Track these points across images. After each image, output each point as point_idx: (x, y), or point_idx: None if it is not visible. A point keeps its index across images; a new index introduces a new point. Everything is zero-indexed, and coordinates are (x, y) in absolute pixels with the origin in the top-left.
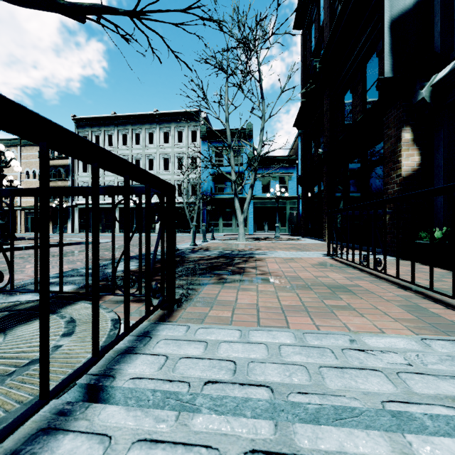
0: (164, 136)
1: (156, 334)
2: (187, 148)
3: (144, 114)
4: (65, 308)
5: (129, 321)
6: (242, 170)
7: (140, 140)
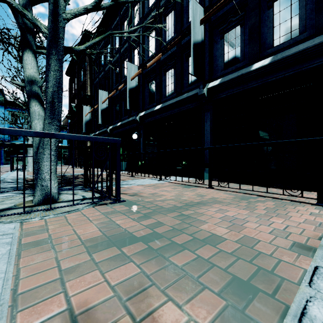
0: None
1: None
2: None
3: None
4: None
5: None
6: None
7: None
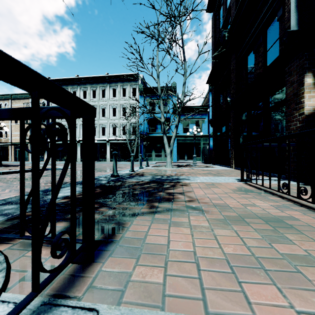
0: (113, 92)
1: None
2: (129, 101)
3: (99, 76)
4: None
5: None
6: (168, 116)
7: (96, 95)
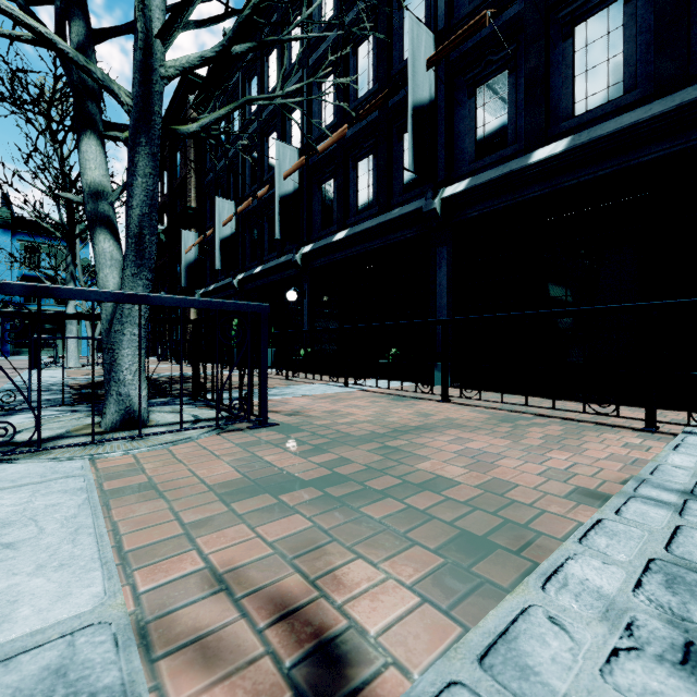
0: None
1: None
2: None
3: None
4: None
5: None
6: None
7: None
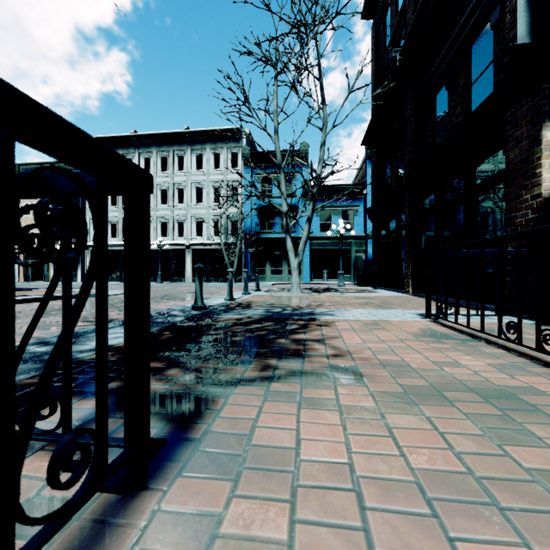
0: (197, 160)
1: None
2: (226, 176)
3: (172, 132)
4: None
5: None
6: (294, 203)
7: (167, 165)
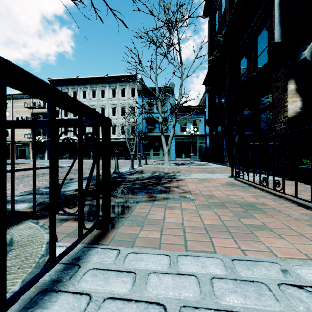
0: (112, 92)
1: (86, 261)
2: (128, 101)
3: (98, 76)
4: (11, 228)
5: (55, 252)
6: (166, 116)
7: (95, 95)
